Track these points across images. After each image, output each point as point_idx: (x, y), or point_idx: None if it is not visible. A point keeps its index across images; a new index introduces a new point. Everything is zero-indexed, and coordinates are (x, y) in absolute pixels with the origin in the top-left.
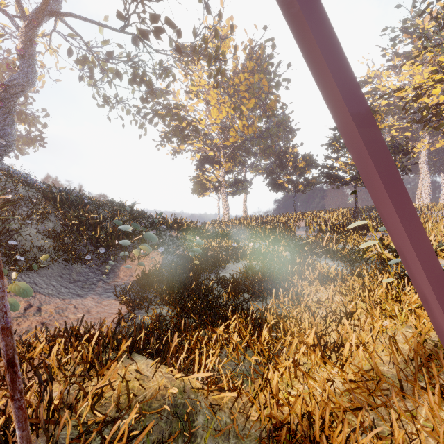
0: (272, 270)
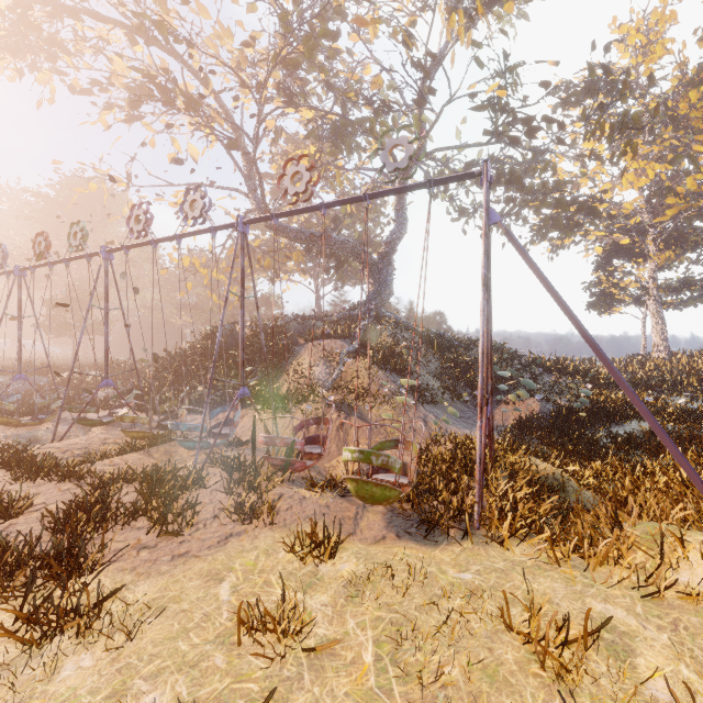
0: (683, 432)
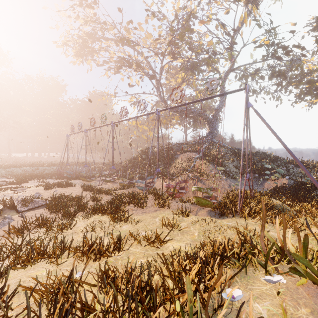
0: None
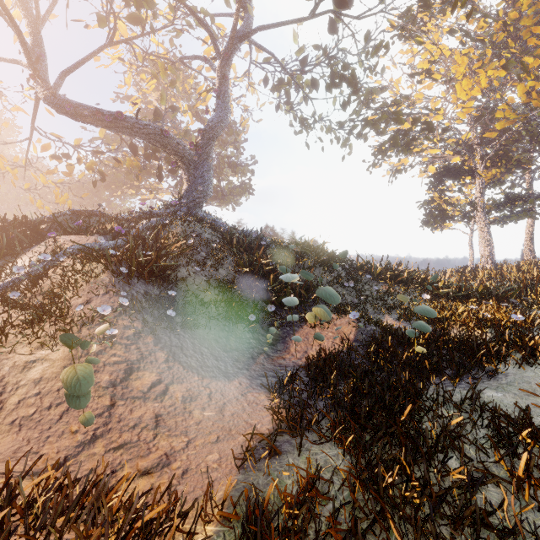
0: None
